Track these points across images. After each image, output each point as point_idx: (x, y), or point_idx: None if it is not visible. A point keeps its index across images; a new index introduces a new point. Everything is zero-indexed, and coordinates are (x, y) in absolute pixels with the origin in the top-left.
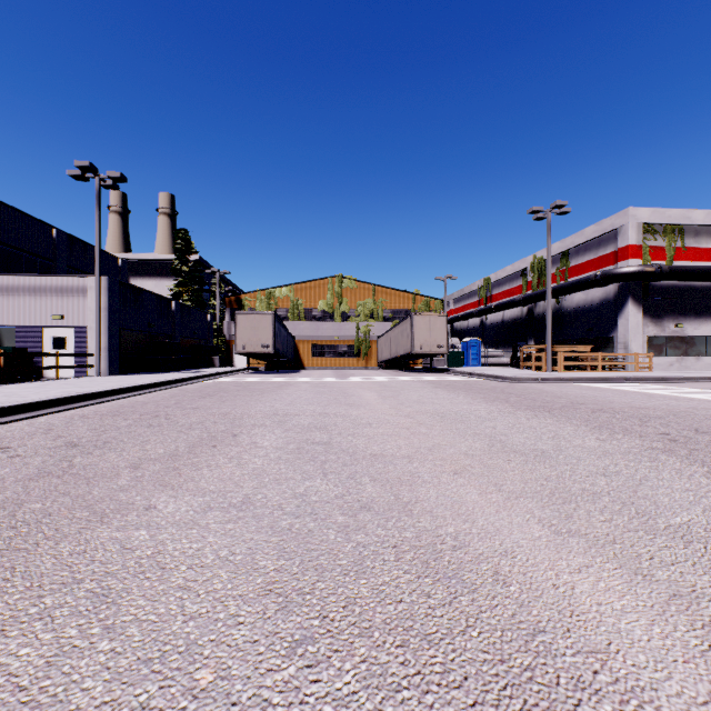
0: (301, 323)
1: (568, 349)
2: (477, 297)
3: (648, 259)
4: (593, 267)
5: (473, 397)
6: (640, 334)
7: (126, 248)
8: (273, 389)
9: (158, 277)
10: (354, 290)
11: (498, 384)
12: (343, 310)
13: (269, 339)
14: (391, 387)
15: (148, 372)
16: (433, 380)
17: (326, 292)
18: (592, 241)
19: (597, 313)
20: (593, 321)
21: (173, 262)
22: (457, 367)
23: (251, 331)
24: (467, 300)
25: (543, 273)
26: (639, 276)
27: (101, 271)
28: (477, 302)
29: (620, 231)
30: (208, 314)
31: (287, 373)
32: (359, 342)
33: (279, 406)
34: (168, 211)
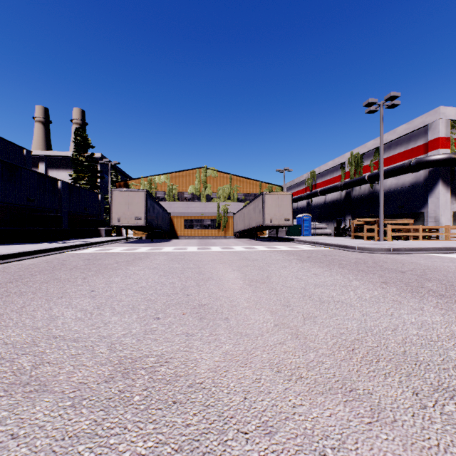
0: (175, 203)
1: (395, 222)
2: (304, 185)
3: (453, 149)
4: (404, 157)
5: (370, 280)
6: (448, 210)
7: (47, 148)
8: (119, 265)
9: (70, 169)
10: (216, 178)
11: (358, 256)
12: (208, 193)
13: (141, 213)
14: (253, 260)
15: (24, 242)
16: (288, 250)
17: (194, 179)
18: (403, 137)
19: (407, 194)
20: (404, 200)
21: (72, 154)
22: (295, 236)
23: (125, 206)
24: (296, 188)
25: (359, 165)
26: (450, 161)
27: (5, 157)
28: (304, 189)
29: (430, 127)
30: (99, 195)
31: (158, 242)
32: (219, 217)
33: (66, 318)
34: (79, 122)
